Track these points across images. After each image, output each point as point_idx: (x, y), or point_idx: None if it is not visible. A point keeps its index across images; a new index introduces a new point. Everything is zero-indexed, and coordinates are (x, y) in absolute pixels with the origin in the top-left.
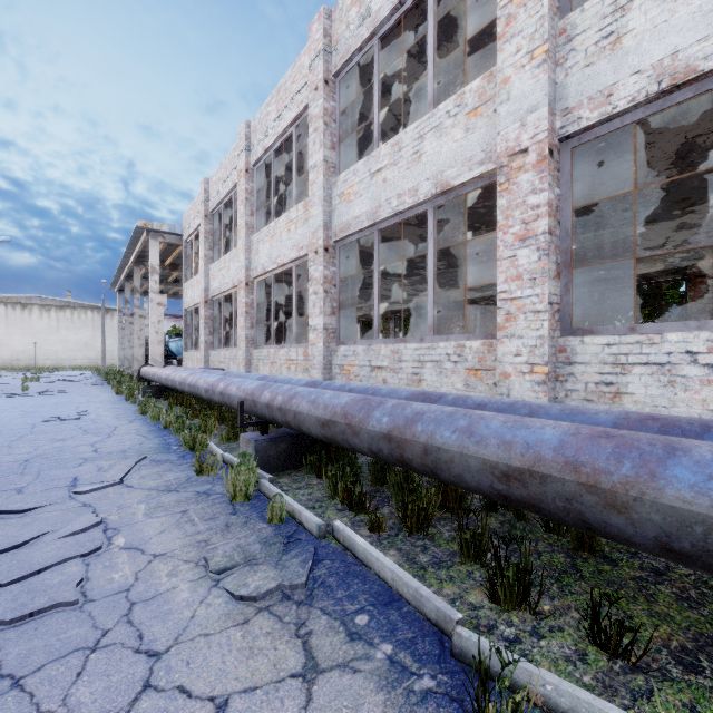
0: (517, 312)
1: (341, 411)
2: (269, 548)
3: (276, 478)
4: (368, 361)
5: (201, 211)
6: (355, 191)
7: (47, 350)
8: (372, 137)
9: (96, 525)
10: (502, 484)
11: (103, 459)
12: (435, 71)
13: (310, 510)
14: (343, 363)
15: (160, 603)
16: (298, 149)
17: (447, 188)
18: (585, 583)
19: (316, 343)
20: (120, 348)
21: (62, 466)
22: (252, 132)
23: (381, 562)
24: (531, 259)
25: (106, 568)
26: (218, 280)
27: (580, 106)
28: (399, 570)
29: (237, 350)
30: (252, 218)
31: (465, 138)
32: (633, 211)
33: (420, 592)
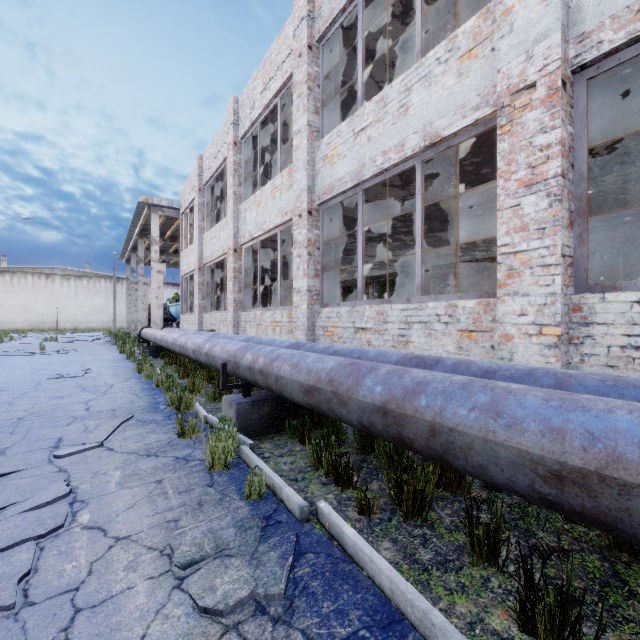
0: (521, 267)
1: (326, 377)
2: (244, 534)
3: (258, 443)
4: (351, 322)
5: (195, 185)
6: (339, 152)
7: (67, 314)
8: (354, 106)
9: (63, 497)
10: (551, 486)
11: (91, 418)
12: (422, 20)
13: (292, 483)
14: (327, 325)
15: (109, 611)
16: (283, 122)
17: (437, 140)
18: (639, 603)
19: (300, 305)
20: (128, 312)
21: (52, 425)
22: (240, 106)
23: (376, 564)
24: (540, 206)
25: (60, 555)
26: (210, 248)
27: (601, 28)
28: (400, 580)
29: (227, 313)
30: (240, 189)
31: (457, 84)
32: (631, 164)
33: (431, 618)
